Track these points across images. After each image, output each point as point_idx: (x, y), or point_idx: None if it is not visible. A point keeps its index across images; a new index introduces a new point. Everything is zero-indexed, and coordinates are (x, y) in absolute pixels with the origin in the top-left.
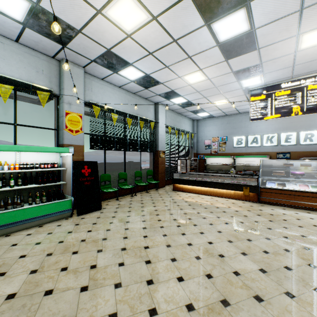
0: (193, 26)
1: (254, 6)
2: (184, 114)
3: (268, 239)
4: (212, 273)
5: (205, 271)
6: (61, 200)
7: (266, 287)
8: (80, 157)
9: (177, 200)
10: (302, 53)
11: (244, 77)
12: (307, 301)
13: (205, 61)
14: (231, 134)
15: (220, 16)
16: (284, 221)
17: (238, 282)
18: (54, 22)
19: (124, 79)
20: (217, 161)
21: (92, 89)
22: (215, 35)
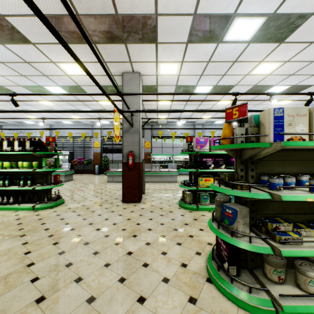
0: None
1: None
2: None
3: None
4: None
5: None
6: None
7: None
8: None
9: None
10: (291, 103)
11: None
12: None
13: None
14: None
15: None
16: None
17: None
18: None
19: (218, 123)
20: None
21: (206, 130)
22: None
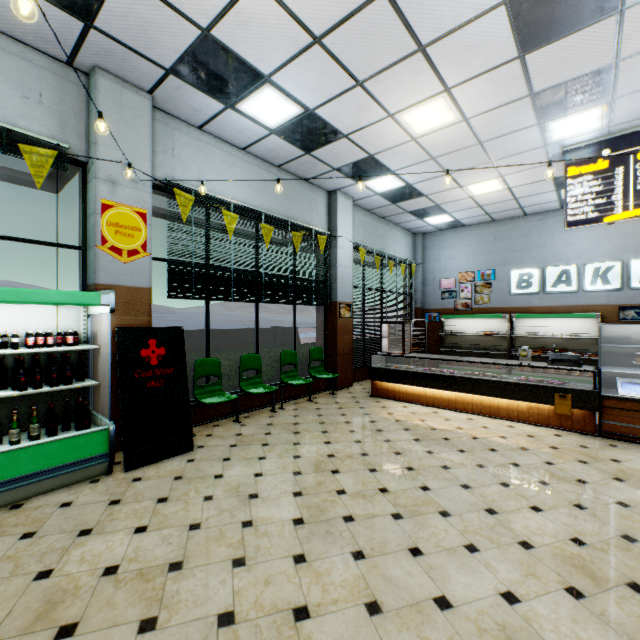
0: None
1: None
2: (395, 220)
3: None
4: None
5: None
6: (77, 433)
7: None
8: (141, 318)
9: (383, 425)
10: None
11: (560, 109)
12: None
13: (462, 62)
14: (504, 265)
15: None
16: None
17: None
18: None
19: (252, 125)
20: (471, 327)
21: (176, 152)
22: None
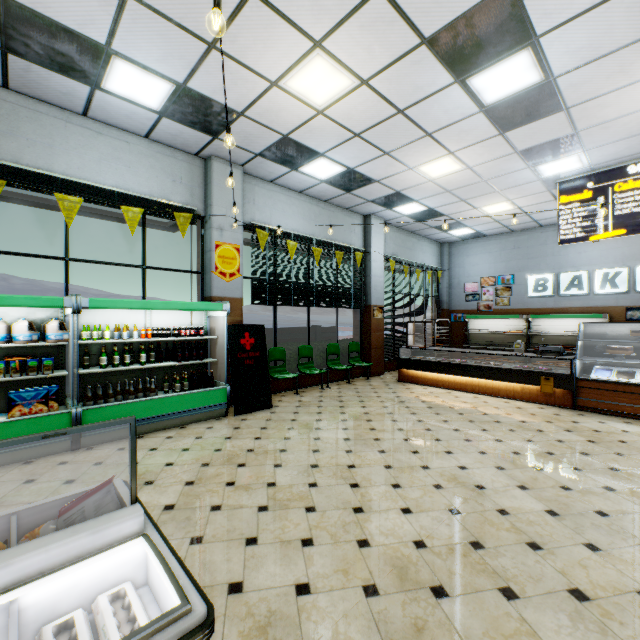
0: (434, 87)
1: (547, 43)
2: (422, 233)
3: (575, 470)
4: (460, 508)
5: (449, 504)
6: (211, 388)
7: (553, 533)
8: (237, 319)
9: (405, 399)
10: None
11: (543, 158)
12: (622, 558)
13: (459, 139)
14: (522, 271)
15: (482, 65)
16: (620, 444)
17: (504, 523)
18: (227, 134)
19: (308, 178)
20: (492, 326)
21: (255, 201)
22: (476, 96)
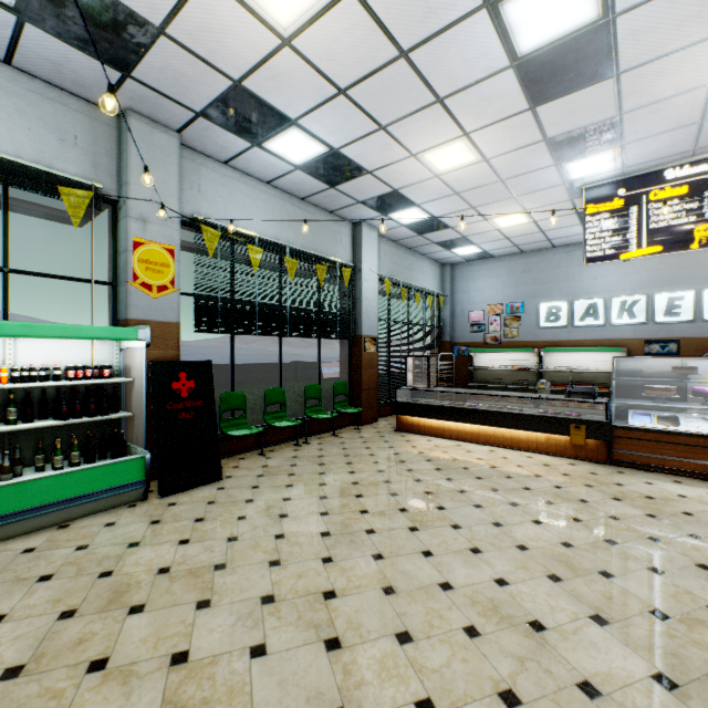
0: (453, 12)
1: None
2: (422, 251)
3: (657, 574)
4: (518, 688)
5: (497, 679)
6: (117, 460)
7: None
8: (170, 352)
9: (406, 457)
10: None
11: (574, 152)
12: None
13: (478, 112)
14: (533, 298)
15: None
16: (687, 518)
17: None
18: None
19: (277, 161)
20: (500, 361)
21: (202, 188)
22: (509, 37)
